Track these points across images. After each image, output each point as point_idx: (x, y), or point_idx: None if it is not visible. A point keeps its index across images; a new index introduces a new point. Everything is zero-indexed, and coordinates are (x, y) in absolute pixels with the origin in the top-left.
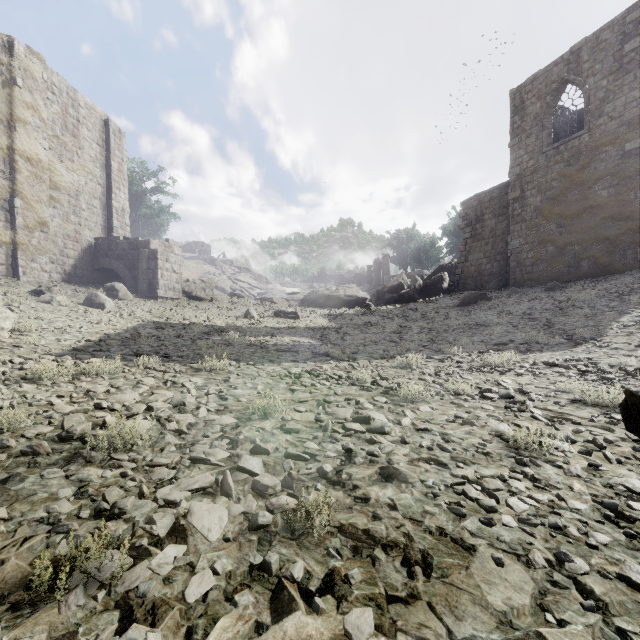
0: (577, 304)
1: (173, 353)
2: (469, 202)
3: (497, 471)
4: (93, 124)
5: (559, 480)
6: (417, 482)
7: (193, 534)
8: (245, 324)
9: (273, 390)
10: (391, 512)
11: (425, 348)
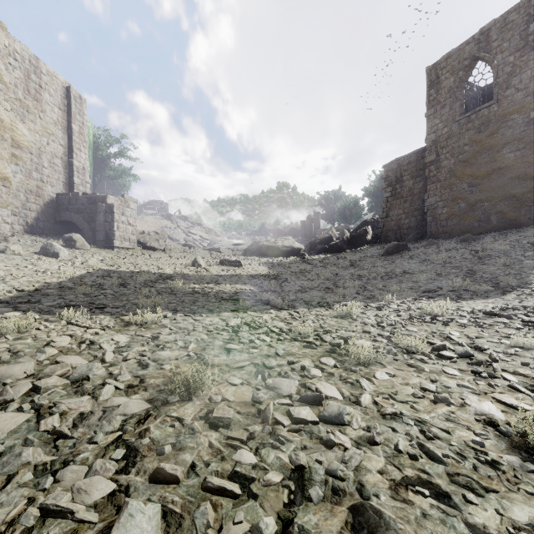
0: (493, 254)
1: (109, 303)
2: (390, 165)
3: (530, 510)
4: (55, 90)
5: None
6: None
7: None
8: (192, 272)
9: (206, 350)
10: None
11: (359, 295)
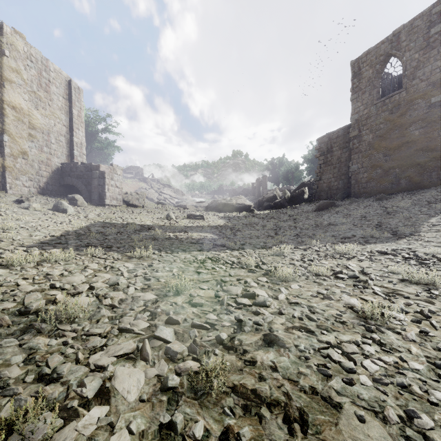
0: (398, 210)
1: (113, 245)
2: (322, 139)
3: (352, 337)
4: (60, 83)
5: (399, 344)
6: (292, 347)
7: (115, 395)
8: (166, 224)
9: (184, 272)
10: (273, 373)
11: (293, 241)
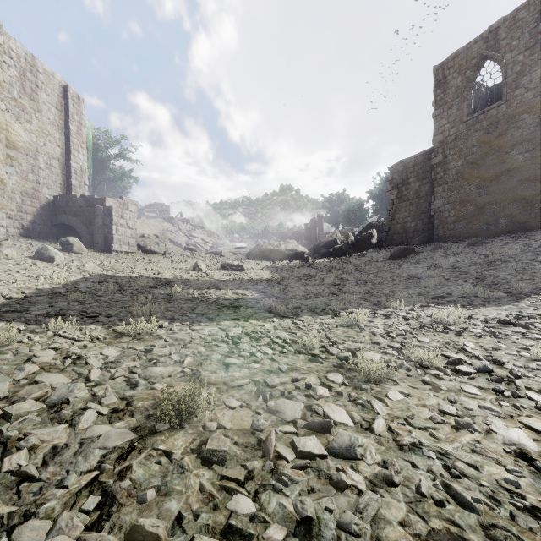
0: (503, 258)
1: (103, 311)
2: (395, 167)
3: None
4: (52, 89)
5: None
6: None
7: None
8: (192, 276)
9: (203, 365)
10: None
11: (365, 301)
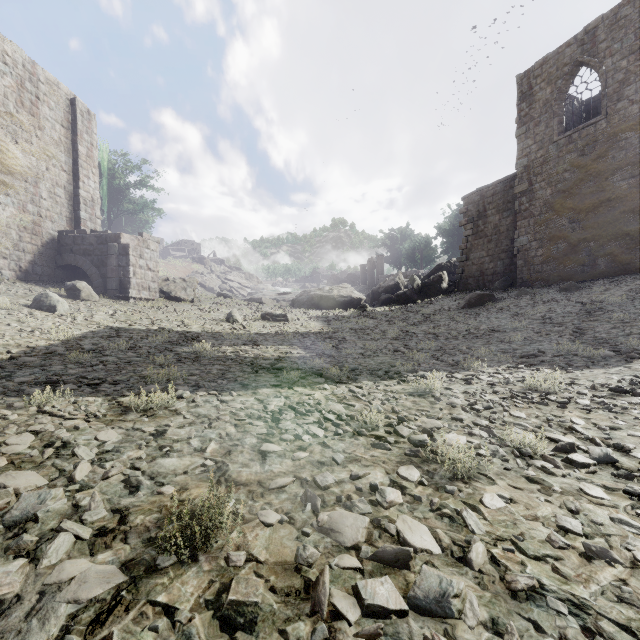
0: (605, 307)
1: (108, 376)
2: (470, 197)
3: None
4: (56, 103)
5: None
6: None
7: None
8: (225, 329)
9: (232, 454)
10: None
11: (438, 360)
